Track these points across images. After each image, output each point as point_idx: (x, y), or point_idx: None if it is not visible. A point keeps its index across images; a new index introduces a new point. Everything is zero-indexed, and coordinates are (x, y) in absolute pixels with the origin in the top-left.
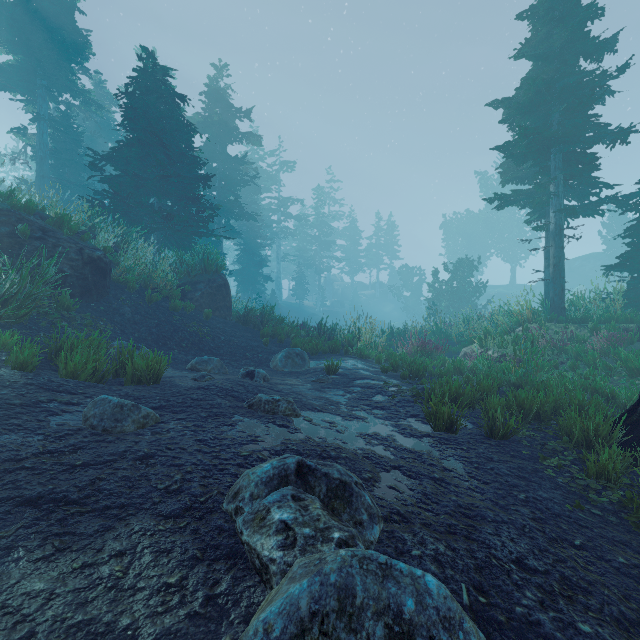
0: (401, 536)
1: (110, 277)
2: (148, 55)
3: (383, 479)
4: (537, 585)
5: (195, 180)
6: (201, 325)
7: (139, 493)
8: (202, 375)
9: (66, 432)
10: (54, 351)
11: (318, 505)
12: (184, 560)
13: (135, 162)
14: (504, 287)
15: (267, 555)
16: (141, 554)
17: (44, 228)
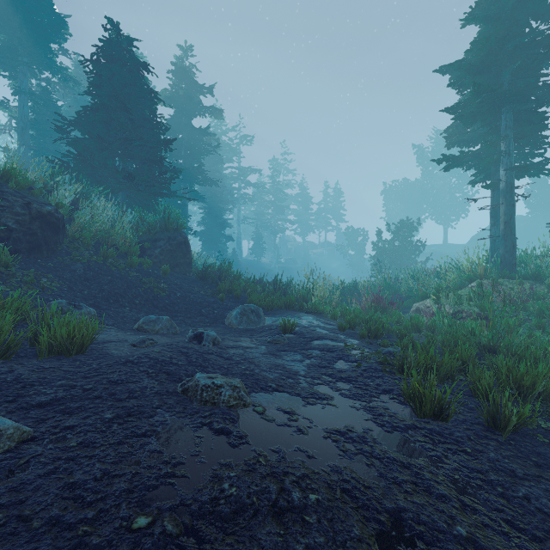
0: None
1: (64, 233)
2: (113, 26)
3: None
4: None
5: (157, 144)
6: (158, 281)
7: None
8: (142, 340)
9: None
10: None
11: None
12: None
13: (100, 126)
14: (438, 246)
15: None
16: None
17: None
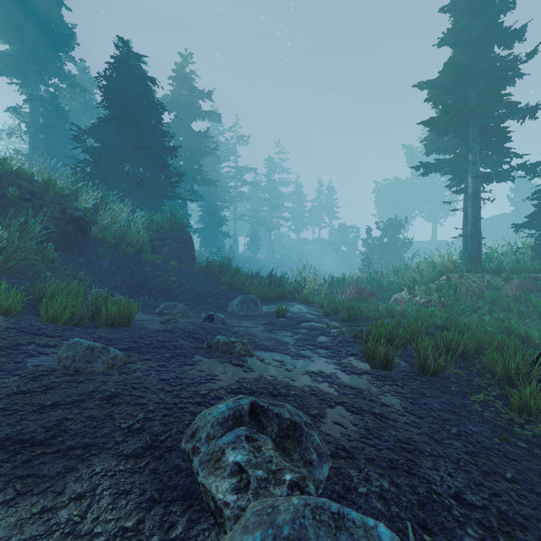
0: (347, 473)
1: (90, 233)
2: (124, 44)
3: (329, 415)
4: (477, 521)
5: (164, 151)
6: (168, 275)
7: (103, 433)
8: (168, 319)
9: (40, 373)
10: (38, 298)
11: (270, 446)
12: (142, 502)
13: (112, 135)
14: (427, 242)
15: (221, 498)
16: (100, 496)
17: (32, 191)
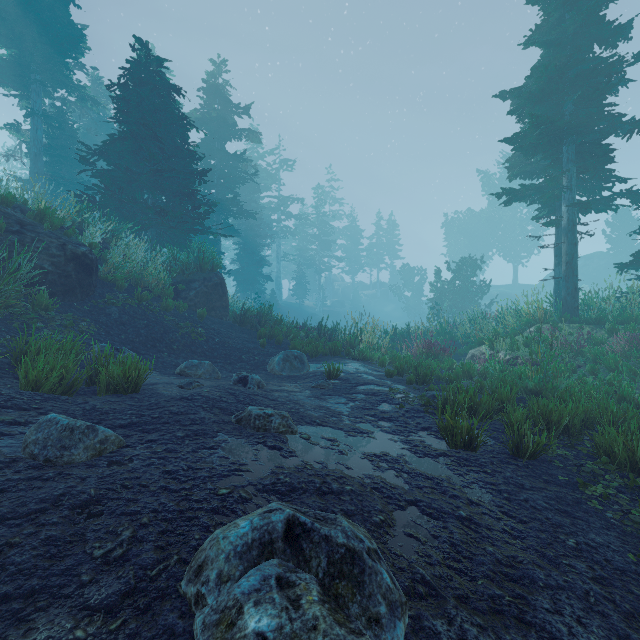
0: (432, 626)
1: (97, 275)
2: (142, 45)
3: (398, 522)
4: None
5: (190, 175)
6: (194, 326)
7: (63, 567)
8: (189, 382)
9: None
10: (19, 356)
11: (315, 595)
12: None
13: (128, 156)
14: (506, 287)
15: None
16: None
17: (22, 221)
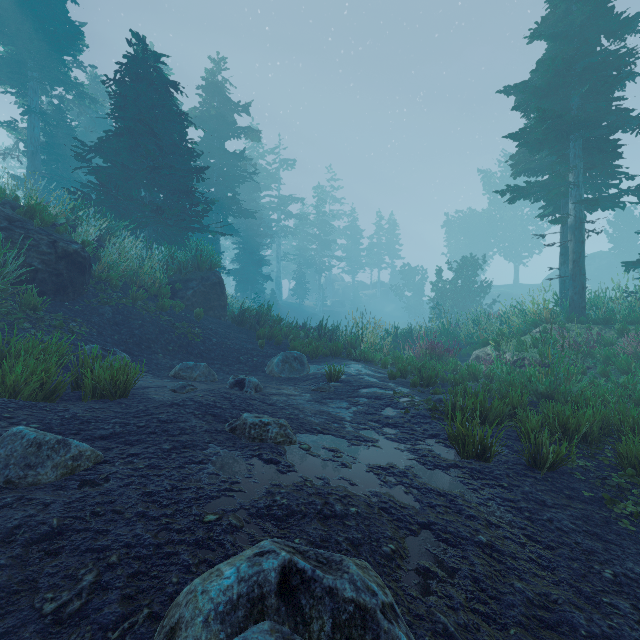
0: None
1: (90, 273)
2: (139, 40)
3: (411, 551)
4: None
5: (188, 172)
6: (191, 326)
7: (1, 629)
8: (182, 385)
9: None
10: None
11: None
12: None
13: (124, 153)
14: (507, 287)
15: None
16: None
17: (11, 217)
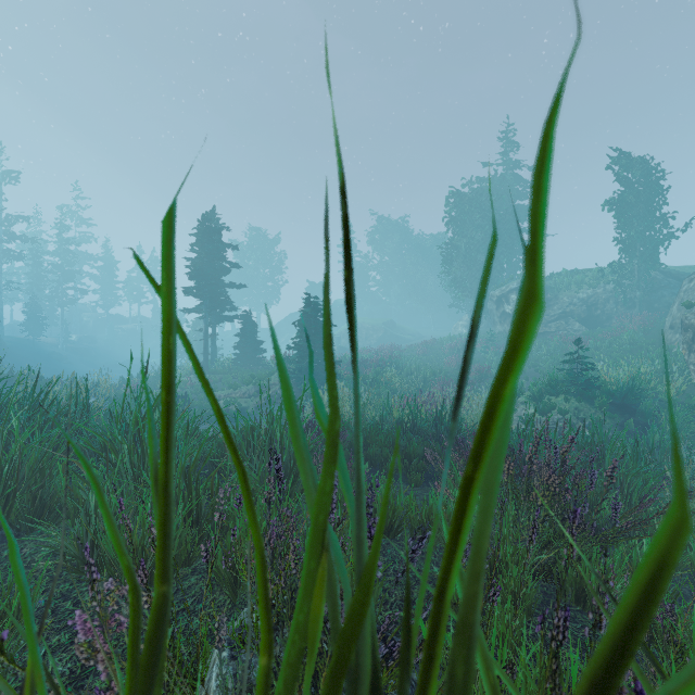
0: None
1: None
2: None
3: None
4: None
5: None
6: None
7: None
8: None
9: None
10: None
11: None
12: None
13: None
14: None
15: None
16: None
17: None
